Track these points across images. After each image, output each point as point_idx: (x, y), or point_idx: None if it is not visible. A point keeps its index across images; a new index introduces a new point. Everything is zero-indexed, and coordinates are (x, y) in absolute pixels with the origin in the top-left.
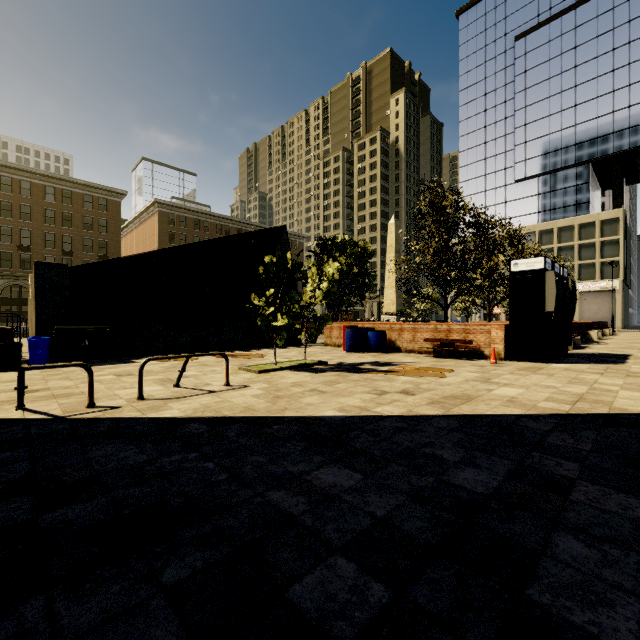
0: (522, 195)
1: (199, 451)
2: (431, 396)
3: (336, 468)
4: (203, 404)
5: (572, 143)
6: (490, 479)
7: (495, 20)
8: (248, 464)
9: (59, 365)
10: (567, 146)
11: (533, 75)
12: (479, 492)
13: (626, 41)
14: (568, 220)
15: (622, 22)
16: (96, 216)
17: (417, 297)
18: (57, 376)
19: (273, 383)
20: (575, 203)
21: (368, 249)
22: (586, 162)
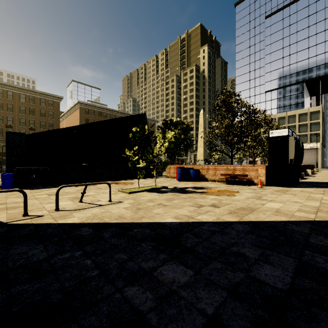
0: (269, 99)
1: (83, 250)
2: (229, 208)
3: (174, 265)
4: (93, 214)
5: (295, 72)
6: (284, 275)
7: (255, 8)
8: (114, 261)
9: (4, 190)
10: (292, 73)
11: (274, 36)
12: (279, 288)
13: (323, 18)
14: (293, 112)
15: (321, 8)
16: (47, 109)
17: (216, 151)
18: (14, 195)
19: (137, 200)
20: (296, 103)
21: (189, 125)
22: (302, 81)
